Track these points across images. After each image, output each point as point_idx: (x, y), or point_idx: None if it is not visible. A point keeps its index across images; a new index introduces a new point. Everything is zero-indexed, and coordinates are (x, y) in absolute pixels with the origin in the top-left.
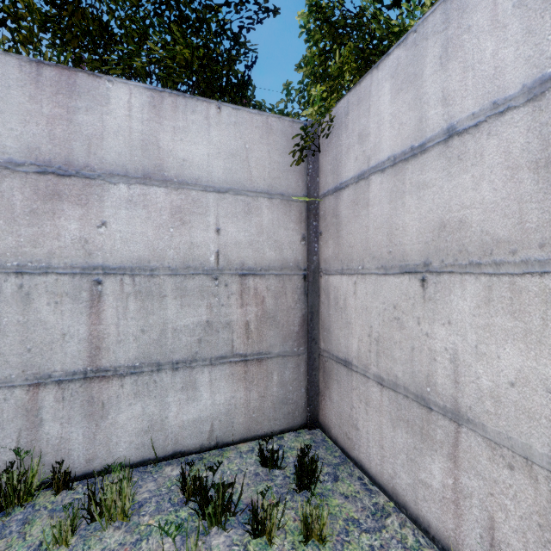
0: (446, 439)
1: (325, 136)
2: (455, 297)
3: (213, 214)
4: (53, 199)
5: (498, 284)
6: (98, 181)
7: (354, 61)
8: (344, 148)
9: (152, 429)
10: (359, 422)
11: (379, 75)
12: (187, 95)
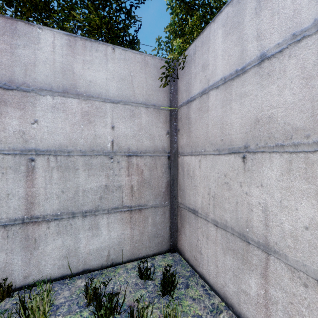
0: (259, 263)
1: (181, 69)
2: (265, 168)
3: (110, 117)
4: (1, 104)
5: (296, 159)
6: (32, 93)
7: (199, 24)
8: (193, 75)
9: (69, 255)
10: (202, 249)
11: (215, 26)
12: (92, 39)
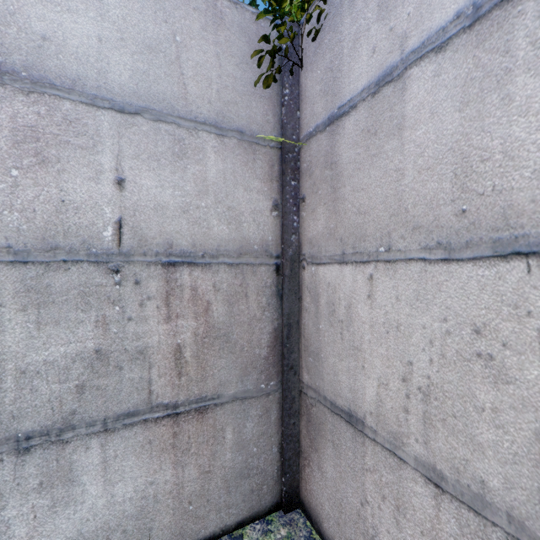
0: None
1: (310, 40)
2: None
3: (111, 151)
4: None
5: None
6: None
7: None
8: (348, 42)
9: None
10: (380, 536)
11: None
12: None
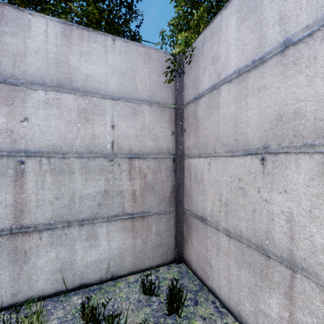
0: (282, 281)
1: (187, 63)
2: (290, 172)
3: (109, 115)
4: None
5: None
6: (21, 87)
7: (206, 16)
8: (201, 69)
9: (64, 268)
10: (212, 261)
11: (227, 12)
12: (90, 29)
